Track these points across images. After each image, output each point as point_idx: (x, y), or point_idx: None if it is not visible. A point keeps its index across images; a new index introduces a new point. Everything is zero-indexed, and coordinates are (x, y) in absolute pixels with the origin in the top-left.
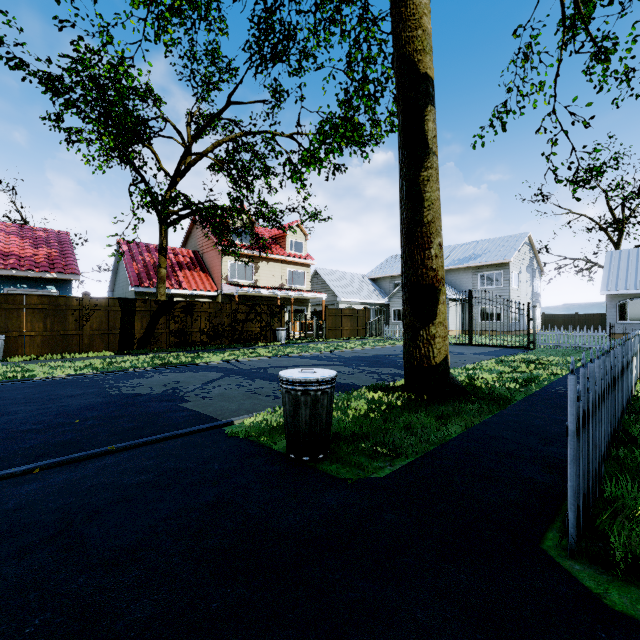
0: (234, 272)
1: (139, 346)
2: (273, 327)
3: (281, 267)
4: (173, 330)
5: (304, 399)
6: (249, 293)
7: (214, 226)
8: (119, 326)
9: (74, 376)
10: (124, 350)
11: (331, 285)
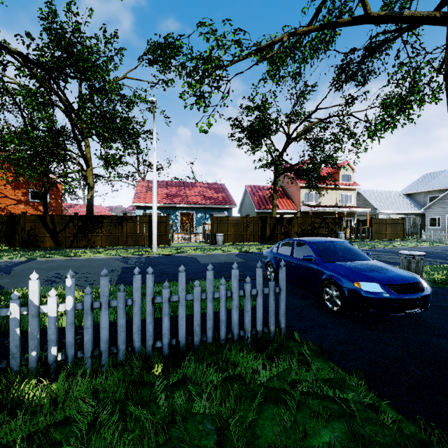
0: (307, 198)
1: (268, 240)
2: (335, 231)
3: (336, 192)
4: (282, 232)
5: (413, 260)
6: (317, 210)
7: (306, 176)
8: (260, 230)
9: (260, 252)
10: (262, 242)
11: (371, 201)
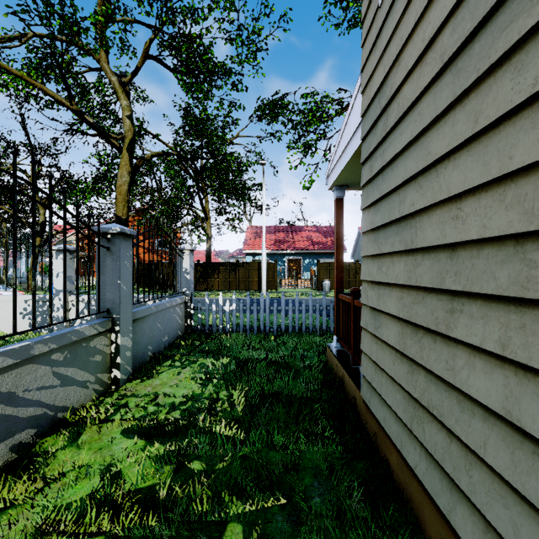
0: None
1: None
2: None
3: None
4: None
5: None
6: None
7: None
8: None
9: None
10: None
11: None
